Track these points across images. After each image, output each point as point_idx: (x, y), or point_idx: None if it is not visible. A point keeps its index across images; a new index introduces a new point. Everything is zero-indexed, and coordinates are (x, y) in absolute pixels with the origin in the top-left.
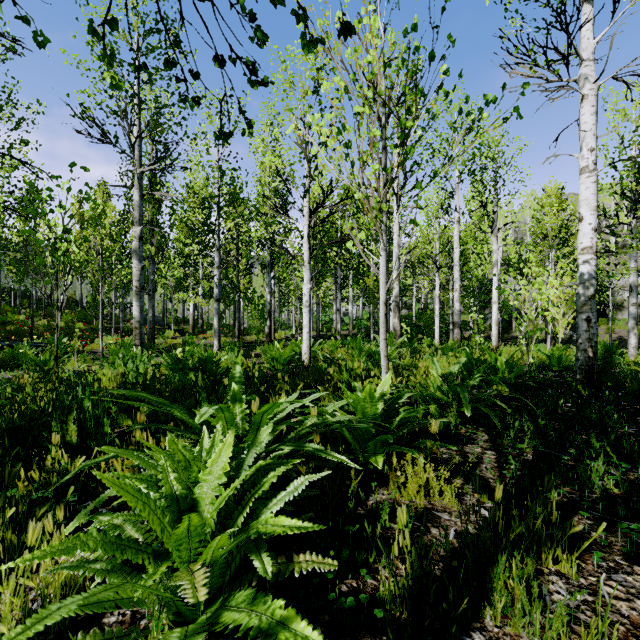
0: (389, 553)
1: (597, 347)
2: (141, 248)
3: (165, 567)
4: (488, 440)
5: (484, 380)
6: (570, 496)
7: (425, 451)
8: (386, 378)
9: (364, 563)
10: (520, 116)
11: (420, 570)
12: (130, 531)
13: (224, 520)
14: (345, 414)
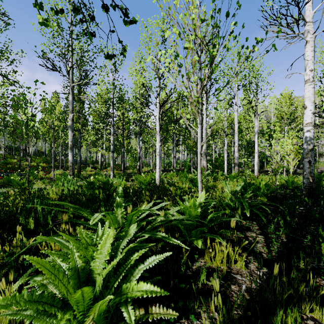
0: (206, 301)
1: (314, 176)
2: (73, 125)
3: (69, 315)
4: (259, 229)
5: (253, 194)
6: (311, 265)
7: (226, 238)
8: (202, 194)
9: (192, 308)
10: (276, 49)
11: (228, 320)
12: (51, 289)
13: (107, 283)
14: (179, 215)
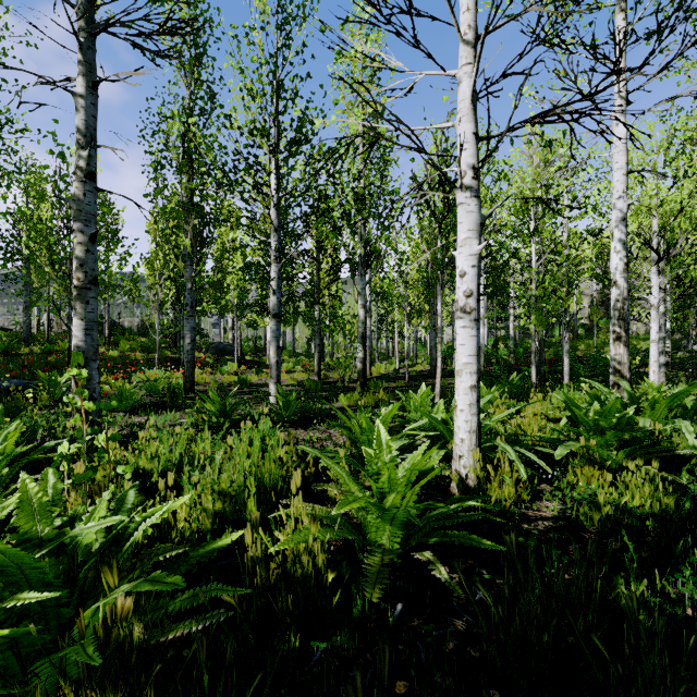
0: None
1: None
2: (90, 196)
3: None
4: None
5: None
6: None
7: None
8: None
9: None
10: None
11: None
12: None
13: None
14: None
